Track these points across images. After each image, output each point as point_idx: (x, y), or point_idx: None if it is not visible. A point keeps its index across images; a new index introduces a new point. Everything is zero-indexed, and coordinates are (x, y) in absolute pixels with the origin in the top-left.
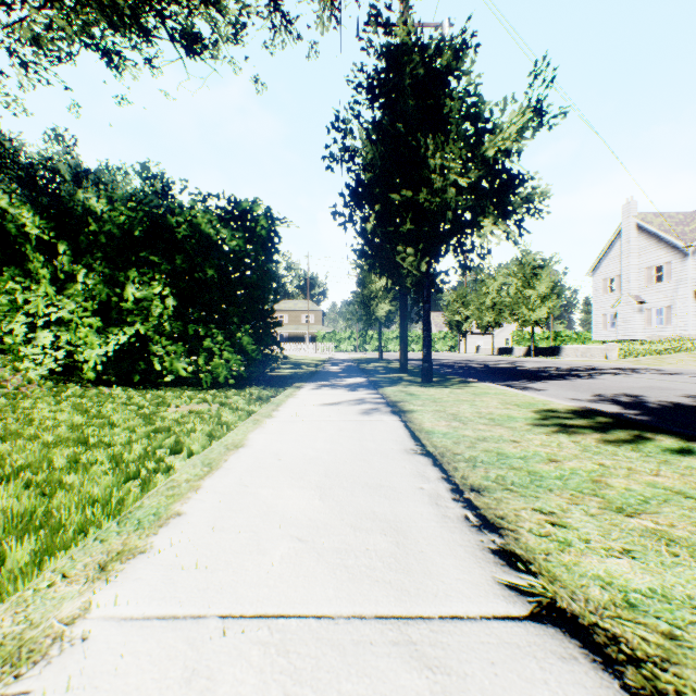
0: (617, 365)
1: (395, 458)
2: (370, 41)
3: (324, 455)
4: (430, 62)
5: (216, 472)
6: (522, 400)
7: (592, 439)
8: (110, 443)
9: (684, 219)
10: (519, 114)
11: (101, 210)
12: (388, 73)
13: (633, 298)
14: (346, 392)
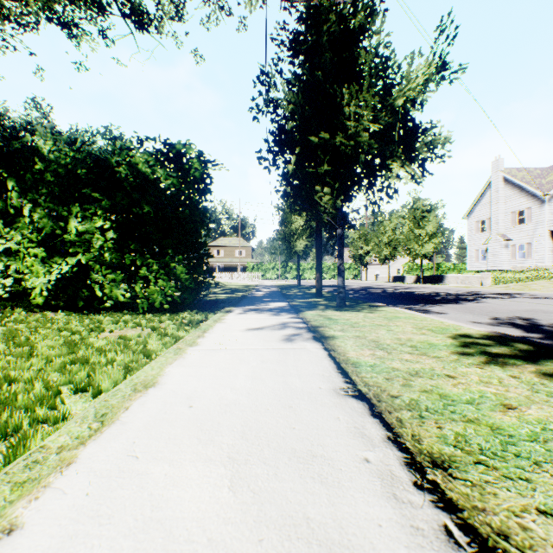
0: (493, 291)
1: (325, 403)
2: (291, 1)
3: (243, 398)
4: (344, 22)
5: (107, 430)
6: (433, 325)
7: (530, 373)
8: (16, 378)
9: (541, 173)
10: (426, 66)
11: (52, 154)
12: (307, 32)
13: (500, 236)
14: (270, 316)
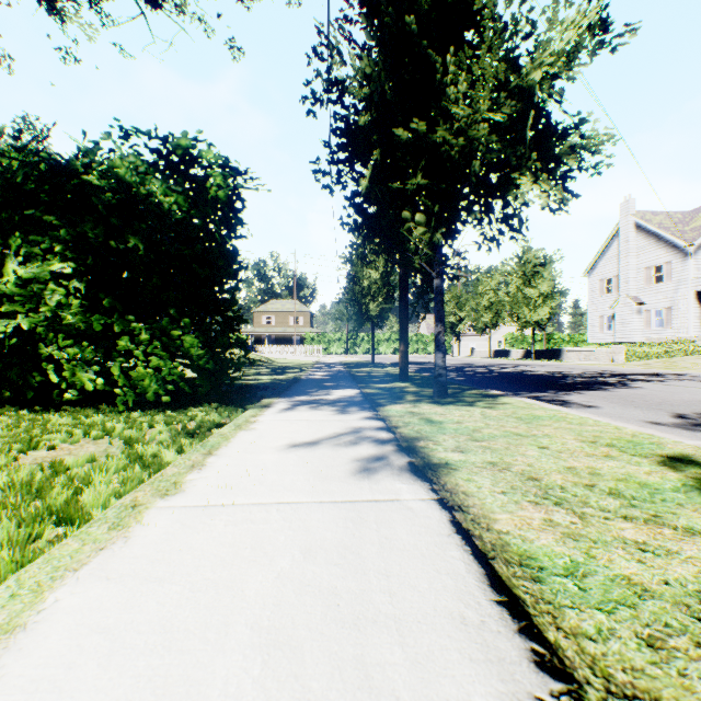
0: (634, 370)
1: None
2: None
3: None
4: None
5: None
6: (608, 434)
7: None
8: None
9: (683, 218)
10: (580, 15)
11: None
12: None
13: (632, 299)
14: (331, 415)
